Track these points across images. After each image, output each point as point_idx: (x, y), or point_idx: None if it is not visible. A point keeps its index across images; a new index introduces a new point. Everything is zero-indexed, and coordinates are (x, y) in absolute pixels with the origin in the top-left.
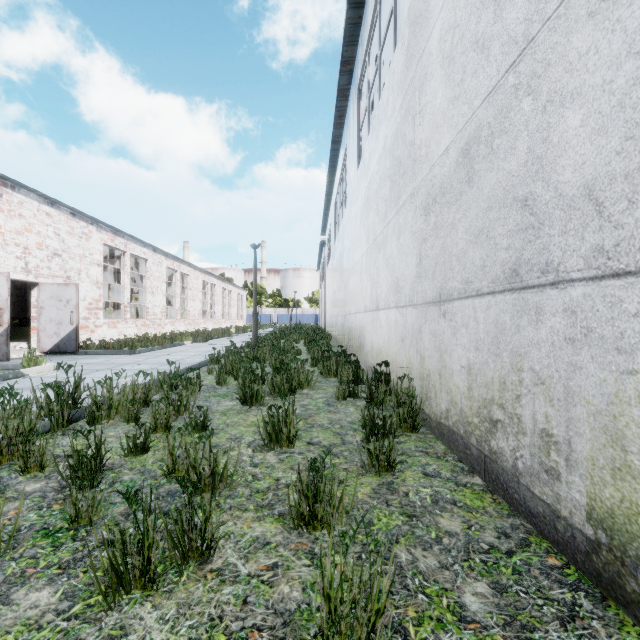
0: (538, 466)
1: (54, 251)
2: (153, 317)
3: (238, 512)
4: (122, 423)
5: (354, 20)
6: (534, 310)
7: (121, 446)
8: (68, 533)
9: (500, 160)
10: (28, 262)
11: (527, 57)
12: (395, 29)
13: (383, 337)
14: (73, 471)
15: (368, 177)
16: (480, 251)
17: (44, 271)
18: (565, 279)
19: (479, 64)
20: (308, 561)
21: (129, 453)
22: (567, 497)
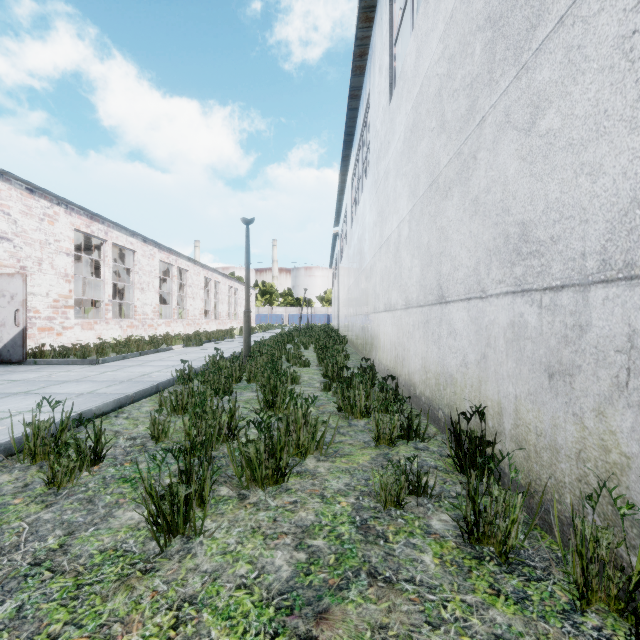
0: None
1: (1, 234)
2: (143, 317)
3: None
4: None
5: None
6: None
7: None
8: None
9: None
10: None
11: None
12: None
13: (461, 354)
14: None
15: (414, 90)
16: None
17: None
18: None
19: None
20: None
21: None
22: None
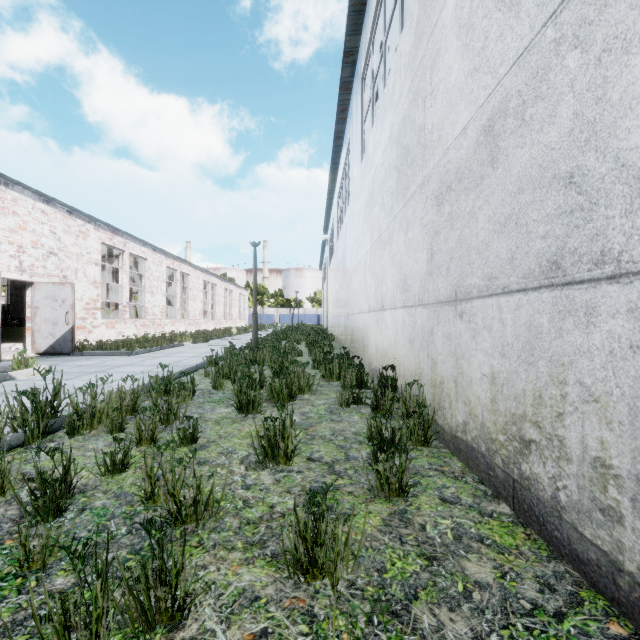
0: (589, 502)
1: (50, 250)
2: (153, 317)
3: (223, 552)
4: (105, 434)
5: (357, 7)
6: (583, 310)
7: (97, 464)
8: (14, 582)
9: (534, 132)
10: (22, 261)
11: (573, 2)
12: (402, 9)
13: (389, 339)
14: (35, 497)
15: (372, 170)
16: (507, 242)
17: (39, 270)
18: (631, 271)
19: (506, 24)
20: (305, 627)
21: (106, 472)
22: (634, 547)
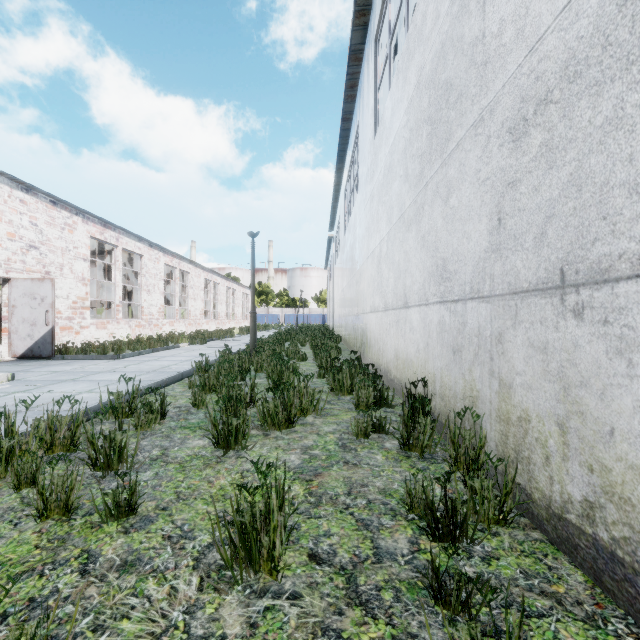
0: None
1: (30, 243)
2: (149, 317)
3: None
4: (10, 489)
5: None
6: None
7: None
8: None
9: None
10: None
11: None
12: None
13: (416, 344)
14: None
15: (390, 139)
16: None
17: (17, 265)
18: None
19: None
20: None
21: None
22: None
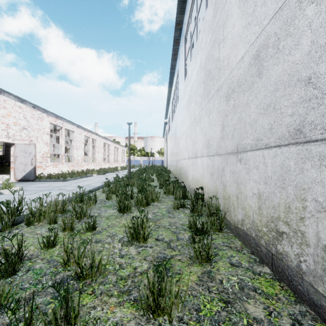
0: (321, 271)
1: (23, 126)
2: (77, 161)
3: (106, 297)
4: (46, 224)
5: None
6: (317, 157)
7: (38, 243)
8: None
9: (285, 55)
10: (9, 132)
11: None
12: None
13: (199, 173)
14: (1, 263)
15: (190, 84)
16: (268, 119)
17: (18, 137)
18: None
19: None
20: None
21: (44, 247)
22: None
